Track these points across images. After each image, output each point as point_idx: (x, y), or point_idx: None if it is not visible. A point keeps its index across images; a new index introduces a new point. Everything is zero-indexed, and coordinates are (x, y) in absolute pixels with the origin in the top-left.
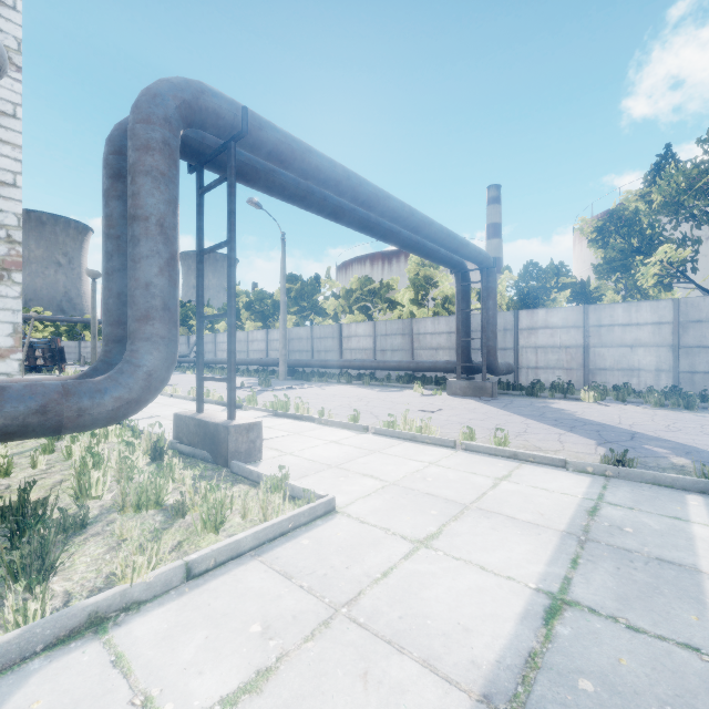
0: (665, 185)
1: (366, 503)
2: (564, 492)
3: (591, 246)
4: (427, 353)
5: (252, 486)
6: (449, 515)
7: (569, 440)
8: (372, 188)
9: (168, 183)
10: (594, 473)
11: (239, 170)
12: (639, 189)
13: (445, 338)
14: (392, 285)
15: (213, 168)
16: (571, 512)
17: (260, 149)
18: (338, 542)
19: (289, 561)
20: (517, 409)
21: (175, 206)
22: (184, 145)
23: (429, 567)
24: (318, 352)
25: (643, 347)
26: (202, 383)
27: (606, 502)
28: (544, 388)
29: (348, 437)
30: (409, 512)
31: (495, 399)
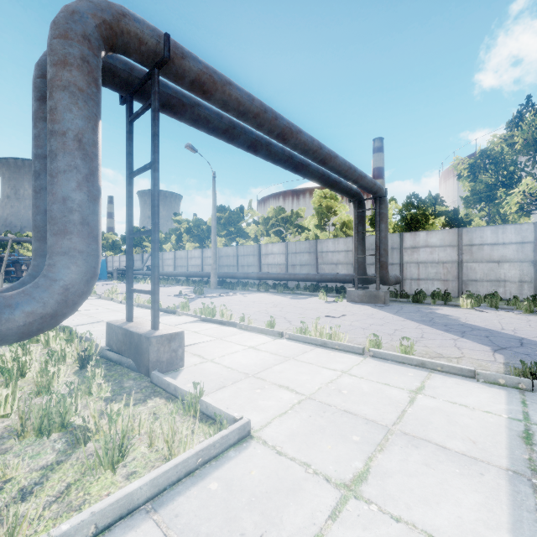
0: (527, 128)
1: (282, 424)
2: (485, 409)
3: (462, 180)
4: (328, 268)
5: (168, 401)
6: (373, 443)
7: (466, 346)
8: (286, 123)
9: (87, 99)
10: (506, 385)
11: (167, 102)
12: (504, 133)
13: (344, 255)
14: (300, 213)
15: (142, 100)
16: (504, 438)
17: (183, 78)
18: (251, 486)
19: (190, 521)
20: (409, 314)
21: (95, 123)
22: (113, 75)
23: (364, 536)
24: (242, 267)
25: (508, 262)
26: (131, 295)
27: (535, 424)
28: (426, 296)
29: (265, 342)
30: (329, 437)
31: (387, 305)
